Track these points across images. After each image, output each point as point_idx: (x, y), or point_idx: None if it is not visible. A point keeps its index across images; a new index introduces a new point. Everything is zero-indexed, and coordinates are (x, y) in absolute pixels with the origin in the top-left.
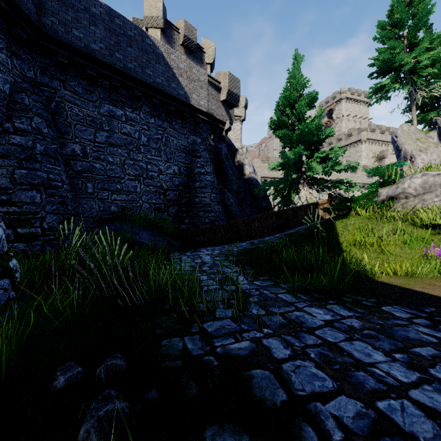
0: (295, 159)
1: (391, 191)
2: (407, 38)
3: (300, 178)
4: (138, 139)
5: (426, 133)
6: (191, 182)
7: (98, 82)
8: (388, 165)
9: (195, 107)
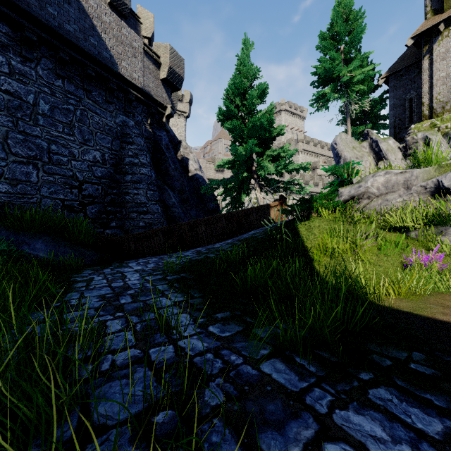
0: (246, 156)
1: (354, 191)
2: (344, 52)
3: (250, 177)
4: (34, 105)
5: (359, 143)
6: (120, 174)
7: None
8: (346, 163)
9: (125, 79)
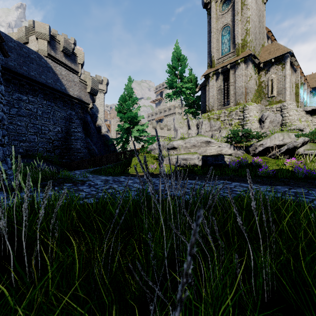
0: (126, 128)
1: (151, 147)
2: (179, 75)
3: (129, 136)
4: (36, 112)
5: (184, 119)
6: (69, 136)
7: (11, 81)
8: (153, 136)
9: (71, 96)
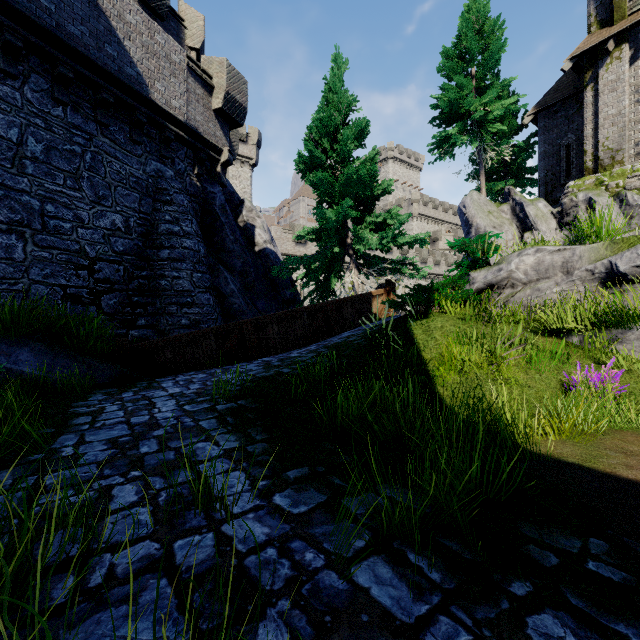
0: (337, 223)
1: (492, 276)
2: (476, 77)
3: (344, 253)
4: (19, 144)
5: (498, 206)
6: (152, 248)
7: None
8: (481, 235)
9: (160, 108)
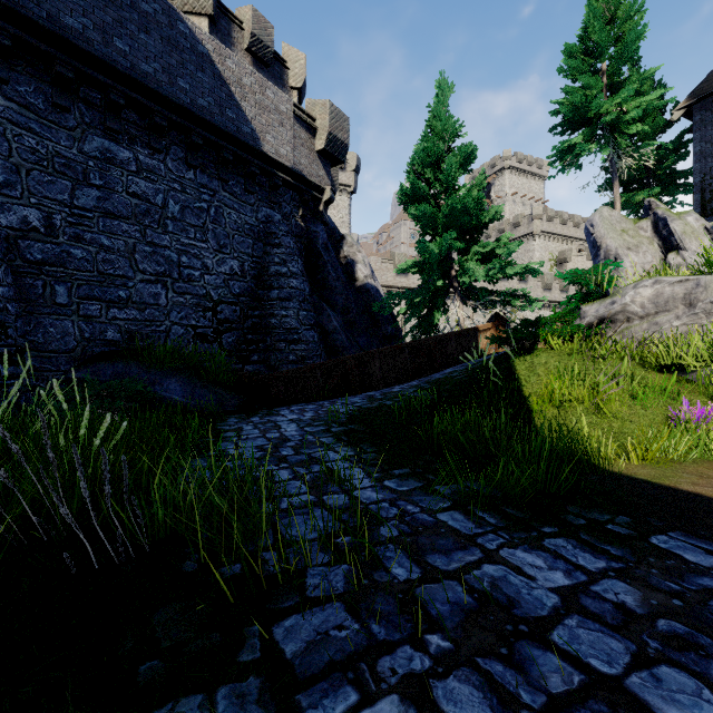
0: (440, 255)
1: (604, 309)
2: (607, 74)
3: (448, 286)
4: (163, 207)
5: (635, 222)
6: (263, 289)
7: (79, 92)
8: (596, 265)
9: (270, 158)
